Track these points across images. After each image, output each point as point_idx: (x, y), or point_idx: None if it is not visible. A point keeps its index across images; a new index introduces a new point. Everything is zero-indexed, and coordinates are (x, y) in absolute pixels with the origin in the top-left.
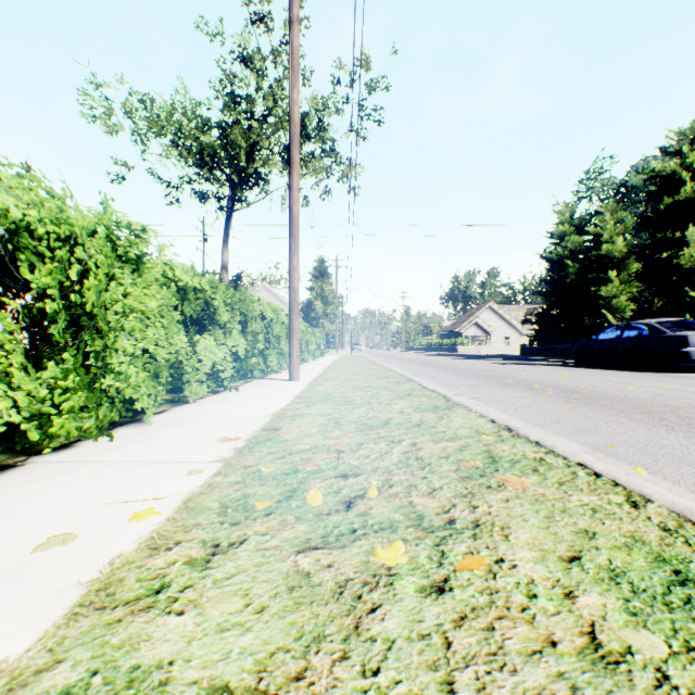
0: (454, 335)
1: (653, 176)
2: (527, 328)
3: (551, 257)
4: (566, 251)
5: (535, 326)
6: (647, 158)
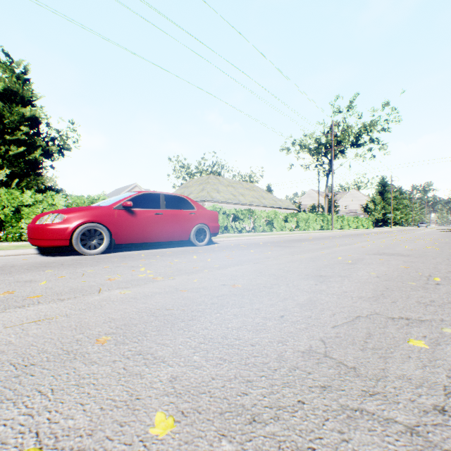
0: None
1: None
2: None
3: None
4: None
5: None
6: None
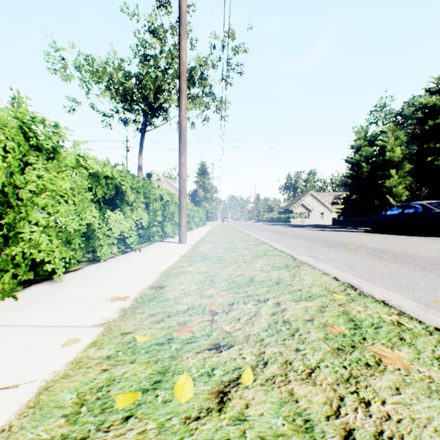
0: (288, 212)
1: (421, 107)
2: (335, 207)
3: (352, 161)
4: (362, 157)
5: (340, 206)
6: (415, 96)
